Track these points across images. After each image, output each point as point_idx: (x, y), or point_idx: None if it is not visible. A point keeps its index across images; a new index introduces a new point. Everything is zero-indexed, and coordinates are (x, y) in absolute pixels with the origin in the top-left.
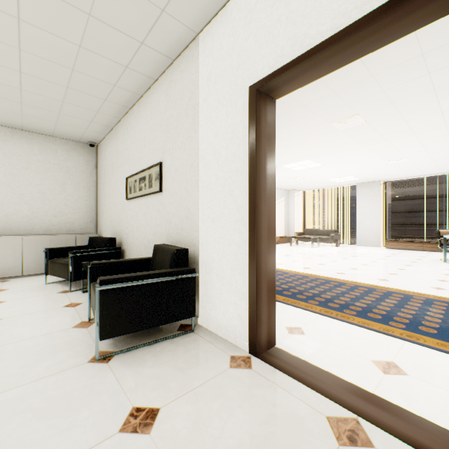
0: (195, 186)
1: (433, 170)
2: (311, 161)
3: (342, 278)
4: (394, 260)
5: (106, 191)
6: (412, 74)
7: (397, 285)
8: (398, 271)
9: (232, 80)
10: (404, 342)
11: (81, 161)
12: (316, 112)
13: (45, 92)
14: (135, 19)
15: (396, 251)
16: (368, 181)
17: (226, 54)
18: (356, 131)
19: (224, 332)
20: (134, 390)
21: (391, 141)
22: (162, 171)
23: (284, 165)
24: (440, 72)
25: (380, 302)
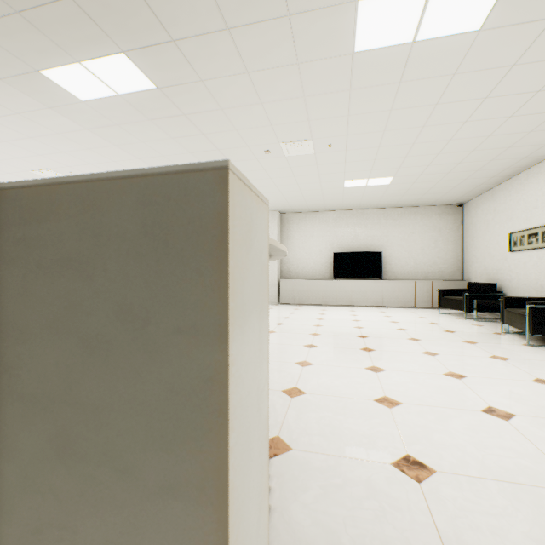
0: None
1: None
2: None
3: None
4: None
5: (476, 243)
6: None
7: None
8: None
9: None
10: None
11: (448, 221)
12: None
13: (446, 185)
14: (544, 138)
15: None
16: None
17: None
18: None
19: None
20: None
21: None
22: None
23: None
24: None
25: None
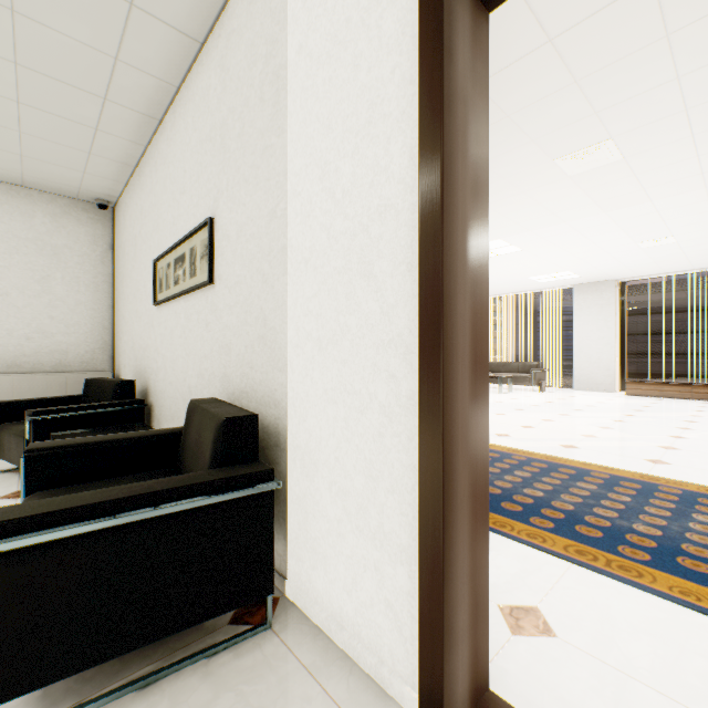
0: (279, 264)
1: None
2: (503, 241)
3: (577, 459)
4: (654, 418)
5: (126, 290)
6: None
7: (693, 474)
8: (674, 441)
9: None
10: None
11: (81, 236)
12: (531, 133)
13: None
14: None
15: (646, 400)
16: (595, 280)
17: None
18: (599, 178)
19: (347, 637)
20: None
21: (657, 200)
22: (213, 238)
23: None
24: None
25: (685, 521)
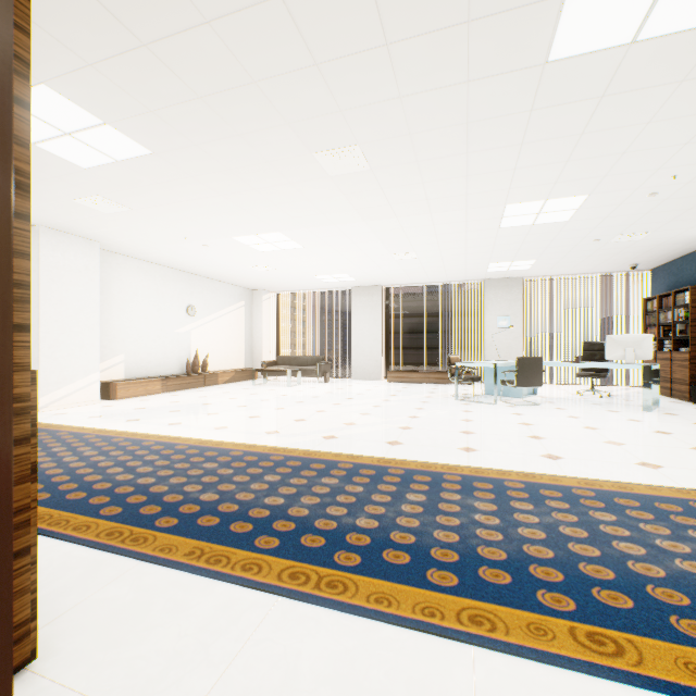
0: None
1: (441, 276)
2: (284, 235)
3: (332, 450)
4: (402, 401)
5: None
6: (446, 72)
7: (416, 451)
8: (411, 421)
9: None
10: (474, 654)
11: None
12: (285, 114)
13: None
14: None
15: (401, 386)
16: (368, 284)
17: None
18: (355, 185)
19: None
20: None
21: (401, 218)
22: None
23: (237, 238)
24: (482, 86)
25: (400, 504)
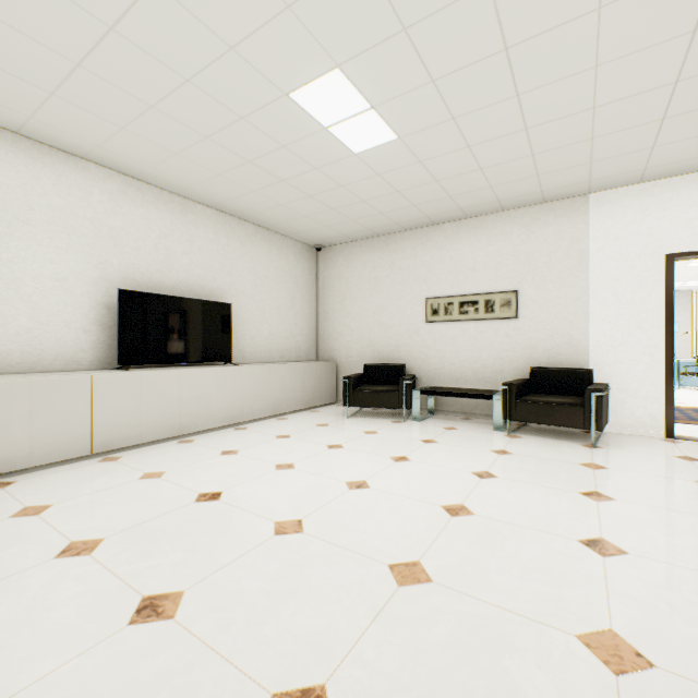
0: (582, 318)
1: None
2: None
3: None
4: None
5: (351, 308)
6: None
7: None
8: None
9: (640, 243)
10: None
11: (305, 268)
12: None
13: (383, 205)
14: (562, 182)
15: None
16: None
17: (632, 222)
18: None
19: (630, 430)
20: (654, 453)
21: None
22: (517, 299)
23: None
24: None
25: None
